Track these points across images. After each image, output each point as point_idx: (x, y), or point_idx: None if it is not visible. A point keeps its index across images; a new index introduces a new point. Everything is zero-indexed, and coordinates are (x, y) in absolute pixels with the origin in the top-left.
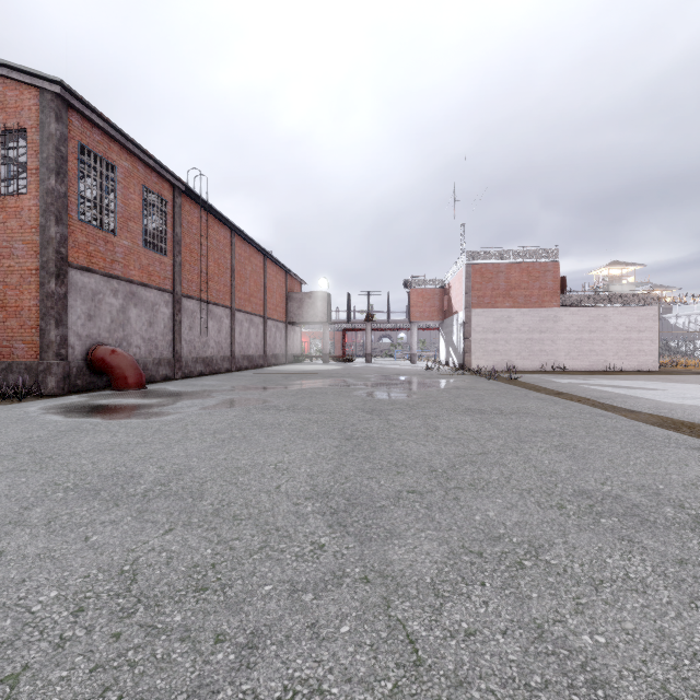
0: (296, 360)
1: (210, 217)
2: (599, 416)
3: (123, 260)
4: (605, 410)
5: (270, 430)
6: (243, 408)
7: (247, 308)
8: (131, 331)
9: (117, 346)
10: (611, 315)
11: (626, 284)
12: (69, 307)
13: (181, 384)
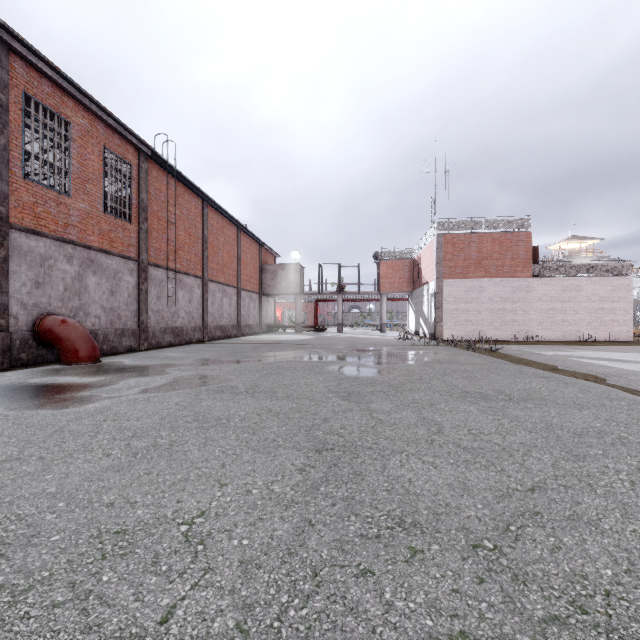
0: (270, 330)
1: (180, 185)
2: (639, 404)
3: (79, 224)
4: (633, 394)
5: (212, 430)
6: (192, 390)
7: (220, 279)
8: (89, 300)
9: (72, 316)
10: (584, 285)
11: (584, 258)
12: (11, 273)
13: (141, 356)
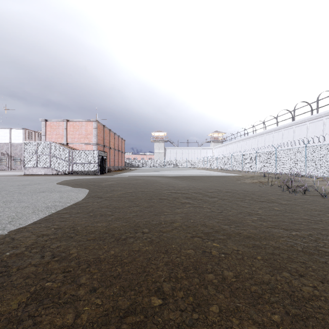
0: None
1: None
2: None
3: None
4: None
5: None
6: None
7: None
8: None
9: None
10: None
11: None
12: None
13: None
